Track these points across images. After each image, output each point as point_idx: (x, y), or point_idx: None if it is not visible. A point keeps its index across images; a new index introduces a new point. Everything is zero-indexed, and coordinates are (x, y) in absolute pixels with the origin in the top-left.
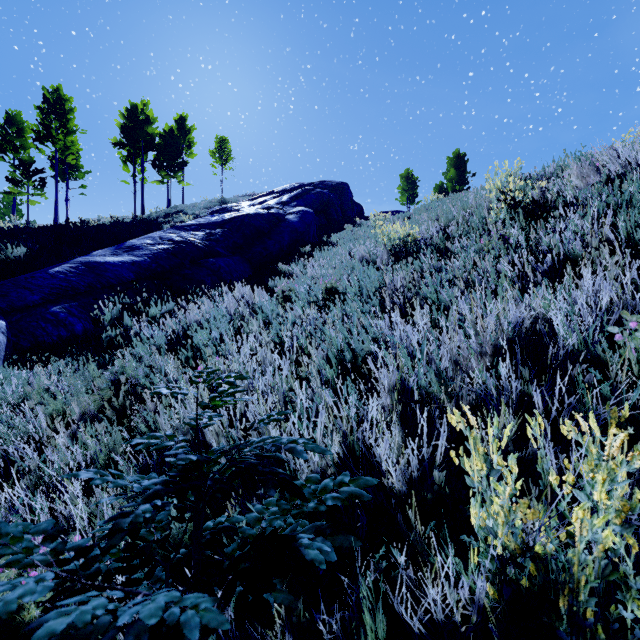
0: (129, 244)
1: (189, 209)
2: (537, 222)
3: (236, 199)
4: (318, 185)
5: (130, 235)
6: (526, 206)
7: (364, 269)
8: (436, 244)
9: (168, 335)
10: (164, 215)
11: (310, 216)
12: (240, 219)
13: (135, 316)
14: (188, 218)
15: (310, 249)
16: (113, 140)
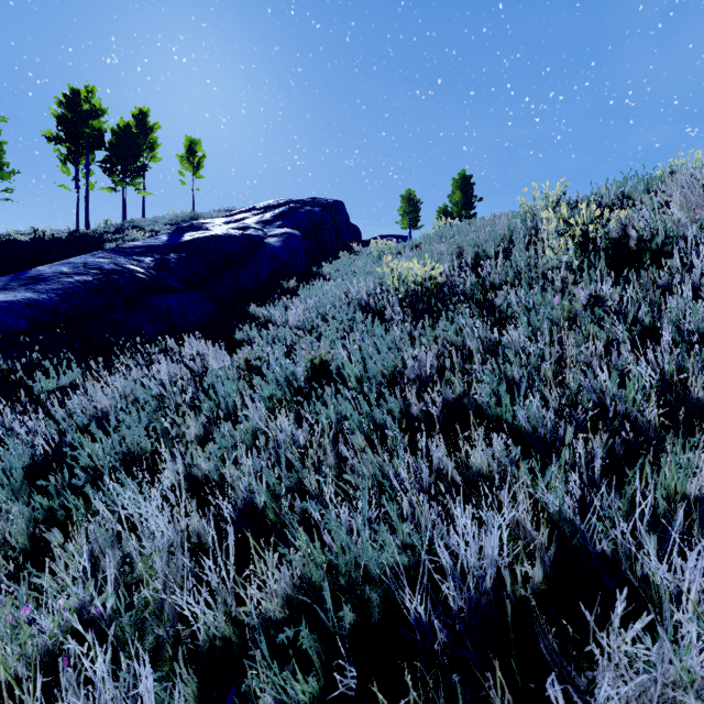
0: (34, 273)
1: (148, 224)
2: (622, 271)
3: (209, 214)
4: (308, 202)
5: (52, 257)
6: (608, 247)
7: (367, 322)
8: (474, 296)
9: (46, 439)
10: (114, 231)
11: (297, 240)
12: (204, 241)
13: (1, 399)
14: (144, 236)
15: (295, 284)
16: (47, 133)
